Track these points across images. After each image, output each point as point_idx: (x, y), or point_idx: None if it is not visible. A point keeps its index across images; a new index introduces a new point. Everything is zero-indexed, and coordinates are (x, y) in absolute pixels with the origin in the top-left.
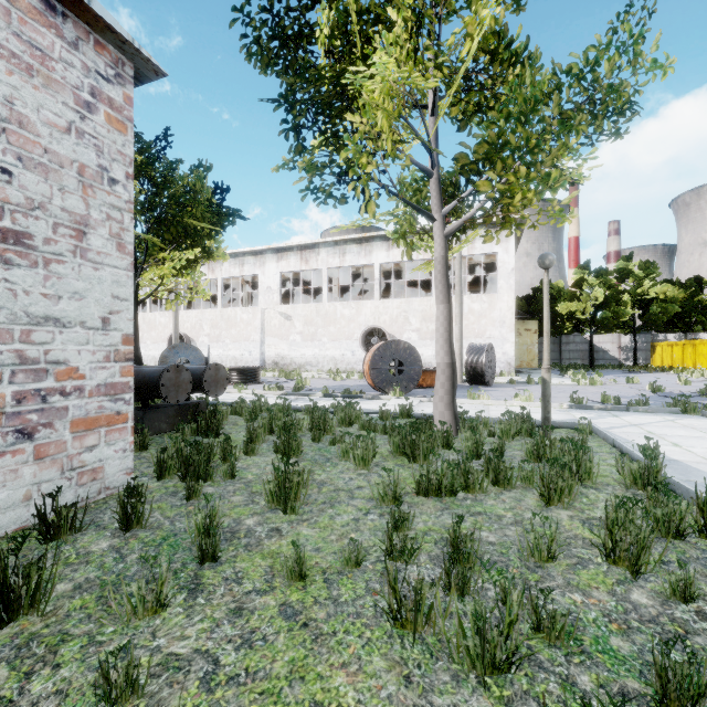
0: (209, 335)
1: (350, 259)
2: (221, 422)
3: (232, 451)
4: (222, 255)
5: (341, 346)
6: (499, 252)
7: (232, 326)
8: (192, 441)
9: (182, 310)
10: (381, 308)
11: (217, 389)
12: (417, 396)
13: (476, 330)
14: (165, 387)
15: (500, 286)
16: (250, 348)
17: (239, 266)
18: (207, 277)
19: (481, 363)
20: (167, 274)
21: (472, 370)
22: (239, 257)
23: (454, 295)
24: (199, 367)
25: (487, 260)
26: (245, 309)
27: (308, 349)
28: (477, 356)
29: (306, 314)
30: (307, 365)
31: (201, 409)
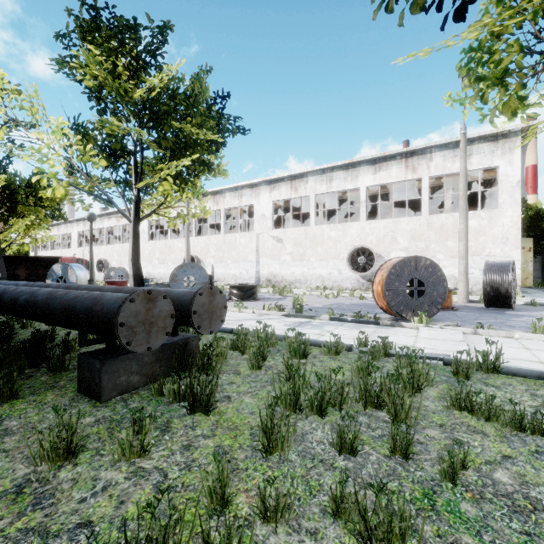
0: (214, 256)
1: (337, 184)
2: (214, 388)
3: (231, 538)
4: (223, 172)
5: (328, 265)
6: (501, 165)
7: (232, 249)
8: (166, 422)
9: (194, 237)
10: (367, 229)
11: (211, 322)
12: (442, 322)
13: (473, 248)
14: (126, 327)
15: (503, 201)
16: (247, 267)
17: (238, 198)
18: (212, 209)
19: (505, 283)
20: (168, 190)
21: (492, 291)
22: (238, 191)
23: (446, 213)
24: (188, 291)
25: (480, 177)
26: (243, 234)
27: (297, 268)
28: (500, 274)
29: (295, 236)
30: (296, 282)
31: (192, 347)
